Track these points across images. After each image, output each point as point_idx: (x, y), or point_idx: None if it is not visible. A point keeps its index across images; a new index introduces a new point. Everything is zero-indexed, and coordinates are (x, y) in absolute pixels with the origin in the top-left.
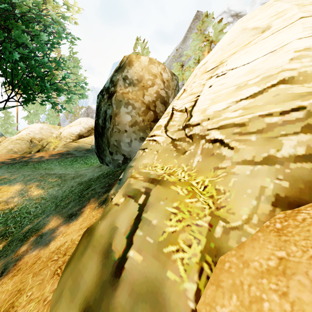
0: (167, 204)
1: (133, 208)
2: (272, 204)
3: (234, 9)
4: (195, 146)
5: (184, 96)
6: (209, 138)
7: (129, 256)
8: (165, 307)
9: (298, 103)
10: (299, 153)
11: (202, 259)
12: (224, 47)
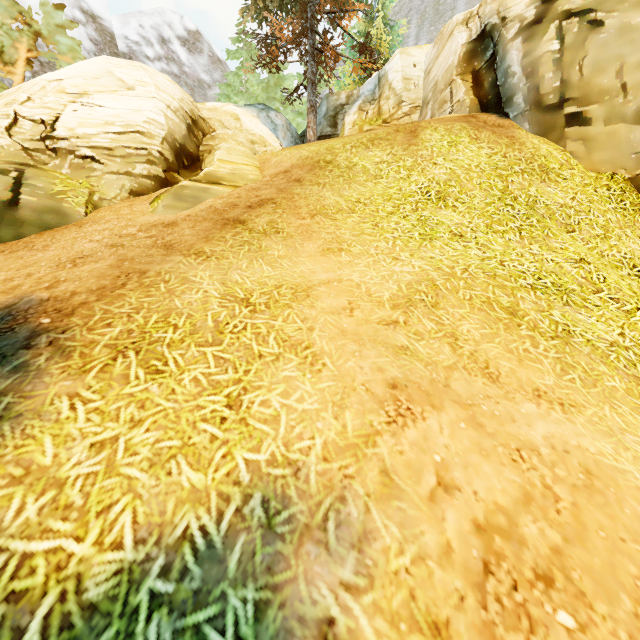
0: (49, 179)
1: (4, 179)
2: (129, 194)
3: (89, 3)
4: (61, 161)
5: (32, 106)
6: (80, 154)
7: (23, 198)
8: (66, 214)
9: (145, 146)
10: (145, 174)
11: (87, 204)
12: (88, 78)
